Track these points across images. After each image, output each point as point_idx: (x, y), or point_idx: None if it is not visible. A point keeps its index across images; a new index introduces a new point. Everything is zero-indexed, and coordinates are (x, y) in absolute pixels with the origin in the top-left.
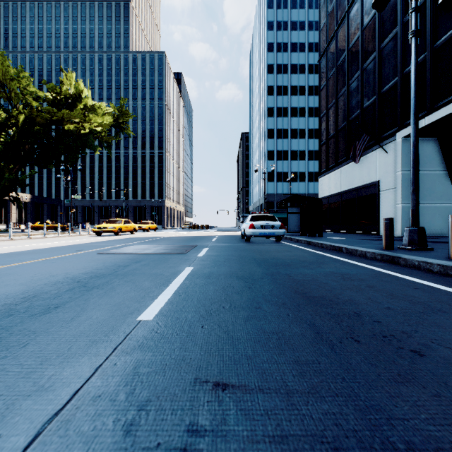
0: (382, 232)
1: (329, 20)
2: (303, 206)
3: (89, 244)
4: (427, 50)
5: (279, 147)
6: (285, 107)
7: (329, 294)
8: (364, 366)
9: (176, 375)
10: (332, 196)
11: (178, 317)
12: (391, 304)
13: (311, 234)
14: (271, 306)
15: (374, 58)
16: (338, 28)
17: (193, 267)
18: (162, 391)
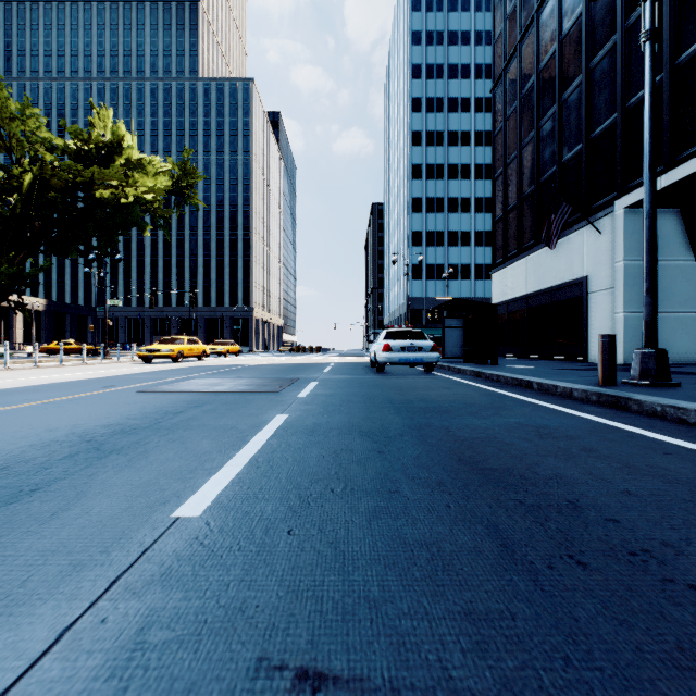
0: (592, 358)
1: (508, 27)
2: (468, 317)
3: (128, 377)
4: (665, 69)
5: (430, 225)
6: (440, 164)
7: (518, 465)
8: (605, 625)
9: (220, 649)
10: (514, 301)
11: (247, 511)
12: (630, 483)
13: (481, 360)
14: (417, 489)
15: (580, 84)
16: (522, 39)
17: (288, 415)
18: (184, 695)
